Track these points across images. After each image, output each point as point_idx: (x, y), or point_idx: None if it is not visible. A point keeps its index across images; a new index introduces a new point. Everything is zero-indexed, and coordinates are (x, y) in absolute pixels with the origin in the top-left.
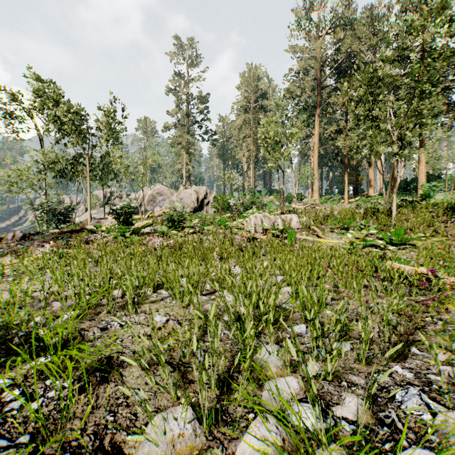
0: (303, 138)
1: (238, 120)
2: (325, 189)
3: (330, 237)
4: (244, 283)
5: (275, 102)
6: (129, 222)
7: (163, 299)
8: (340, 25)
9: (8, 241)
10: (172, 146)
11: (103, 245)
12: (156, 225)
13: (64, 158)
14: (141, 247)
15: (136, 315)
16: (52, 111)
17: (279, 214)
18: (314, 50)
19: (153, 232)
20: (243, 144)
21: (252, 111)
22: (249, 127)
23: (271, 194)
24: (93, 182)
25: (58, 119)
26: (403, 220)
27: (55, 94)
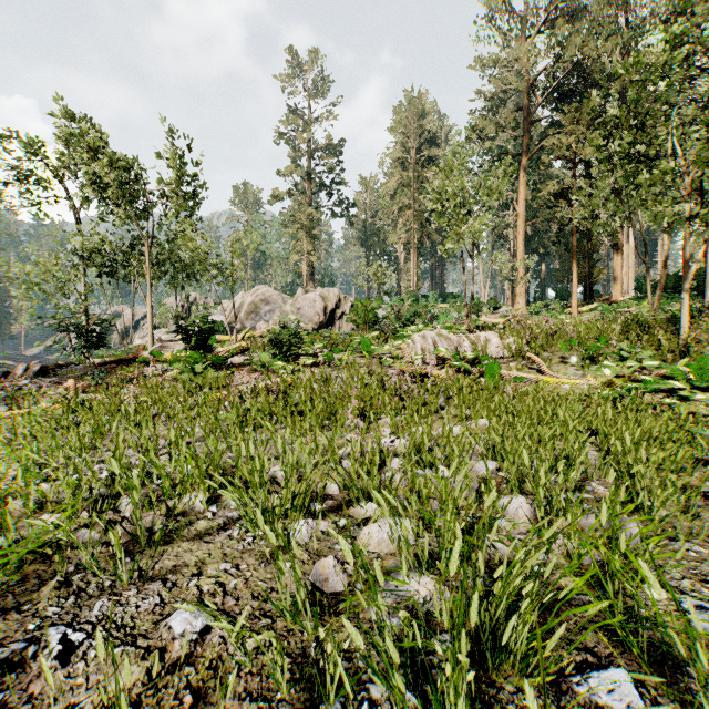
0: (497, 208)
1: (391, 182)
2: (535, 292)
3: (563, 372)
4: (414, 484)
5: (452, 148)
6: (205, 347)
7: (227, 526)
8: (563, 16)
9: (17, 377)
10: (285, 225)
11: (152, 387)
12: (254, 352)
13: (112, 244)
14: (222, 389)
15: (139, 589)
16: (92, 169)
17: (464, 332)
18: (518, 59)
19: (247, 362)
20: (399, 221)
21: (414, 167)
22: (408, 193)
23: (444, 301)
24: (157, 282)
25: (100, 179)
26: (703, 342)
27: (98, 143)
